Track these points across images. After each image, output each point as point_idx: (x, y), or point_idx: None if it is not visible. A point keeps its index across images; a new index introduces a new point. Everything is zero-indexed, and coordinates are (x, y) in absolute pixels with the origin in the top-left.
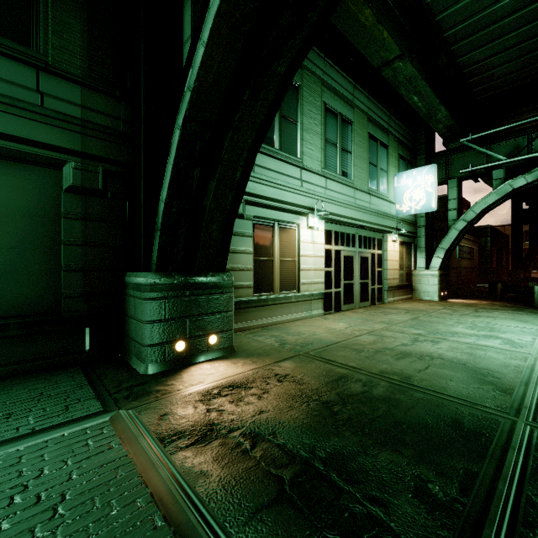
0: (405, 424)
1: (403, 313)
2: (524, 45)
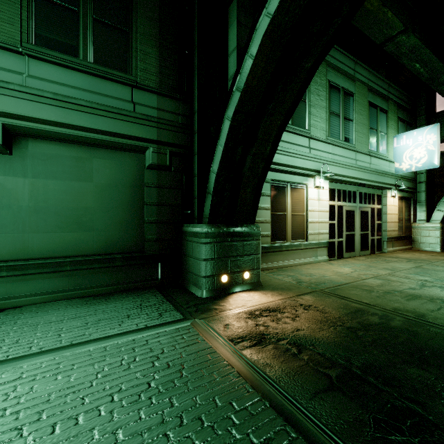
0: (427, 350)
1: (404, 262)
2: None
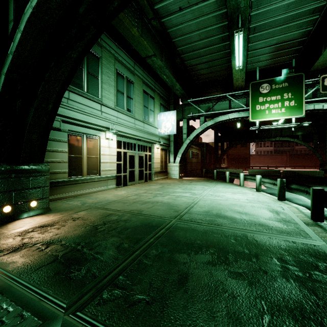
0: (129, 227)
1: (158, 185)
2: (210, 63)
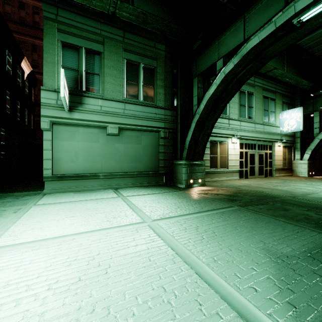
0: (255, 196)
1: (279, 180)
2: None
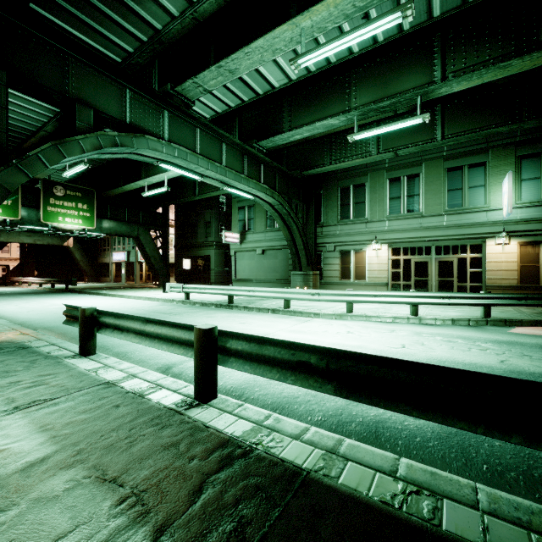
0: None
1: None
2: None
